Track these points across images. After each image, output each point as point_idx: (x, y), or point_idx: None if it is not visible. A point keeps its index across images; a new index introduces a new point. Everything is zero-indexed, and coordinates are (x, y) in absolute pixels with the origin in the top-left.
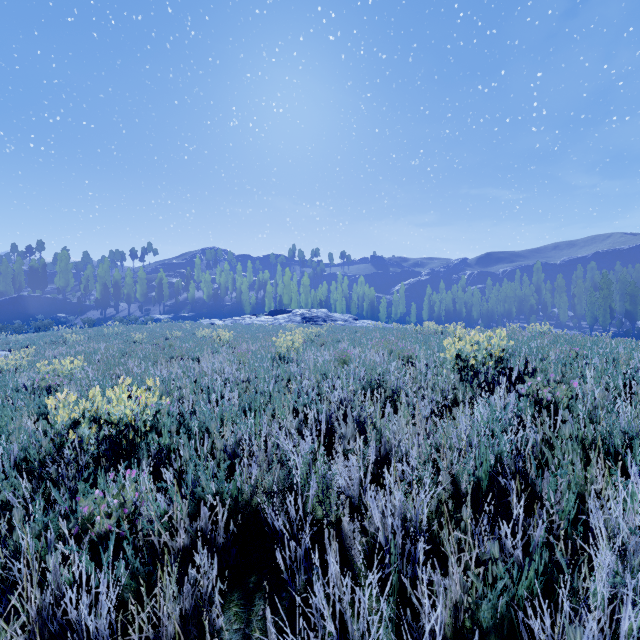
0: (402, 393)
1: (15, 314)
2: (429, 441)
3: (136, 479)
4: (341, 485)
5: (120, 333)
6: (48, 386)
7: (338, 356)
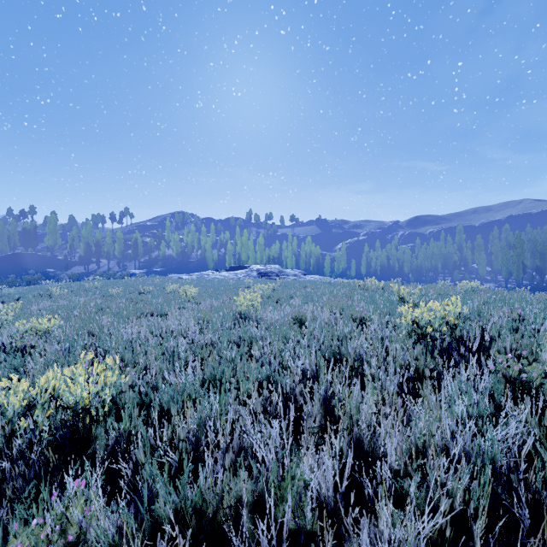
0: (367, 367)
1: (10, 269)
2: (407, 433)
3: (91, 473)
4: (315, 490)
5: (99, 287)
6: (23, 346)
7: (294, 315)
